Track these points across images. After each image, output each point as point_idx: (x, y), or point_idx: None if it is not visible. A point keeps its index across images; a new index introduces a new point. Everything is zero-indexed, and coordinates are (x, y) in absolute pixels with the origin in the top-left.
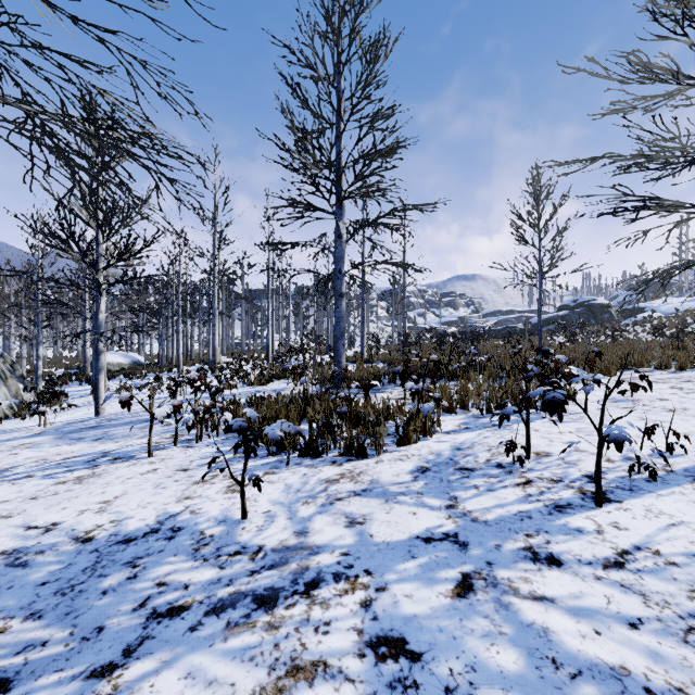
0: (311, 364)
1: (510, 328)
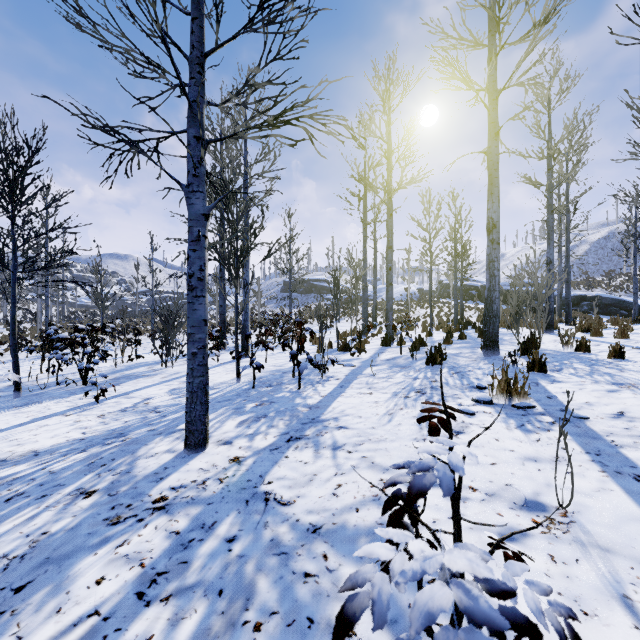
0: (6, 335)
1: (146, 310)
